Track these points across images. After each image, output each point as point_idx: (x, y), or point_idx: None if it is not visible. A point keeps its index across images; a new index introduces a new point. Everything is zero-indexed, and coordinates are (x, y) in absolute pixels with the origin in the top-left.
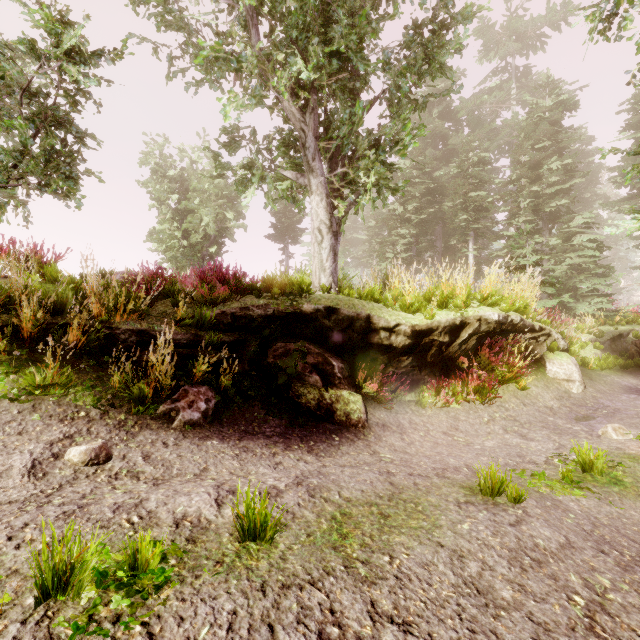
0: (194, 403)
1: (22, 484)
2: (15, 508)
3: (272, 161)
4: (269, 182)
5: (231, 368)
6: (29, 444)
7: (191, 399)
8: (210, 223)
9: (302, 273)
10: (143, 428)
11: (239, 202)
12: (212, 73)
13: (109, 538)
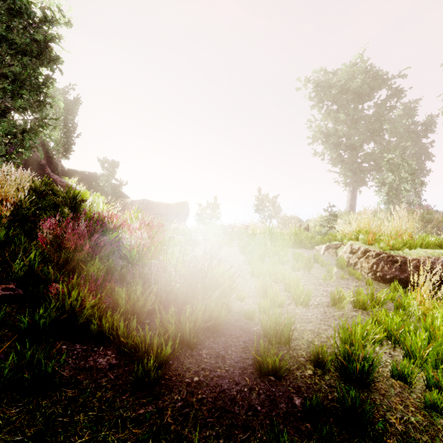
0: None
1: None
2: None
3: None
4: None
5: None
6: None
7: None
8: None
9: None
10: None
11: None
12: None
13: None
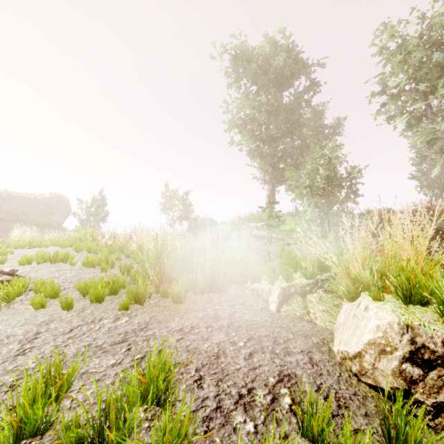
0: None
1: None
2: None
3: None
4: None
5: None
6: None
7: None
8: None
9: None
10: None
11: None
12: (412, 125)
13: None
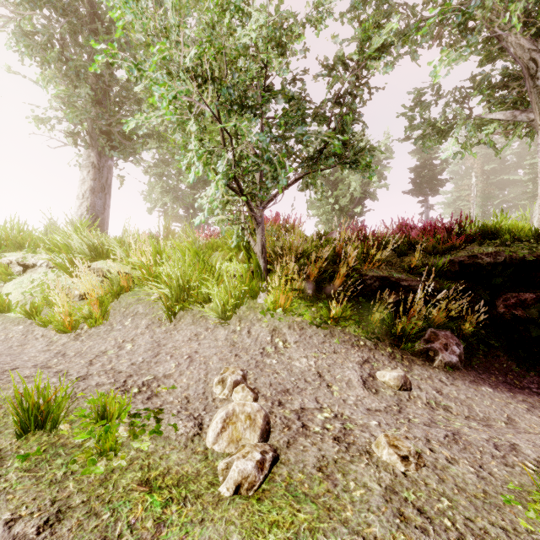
0: (447, 346)
1: (367, 395)
2: (390, 418)
3: (469, 109)
4: (469, 130)
5: (460, 315)
6: (347, 362)
7: (443, 342)
8: (356, 187)
9: (501, 219)
10: (411, 362)
11: (381, 165)
12: (415, 43)
13: (529, 481)
